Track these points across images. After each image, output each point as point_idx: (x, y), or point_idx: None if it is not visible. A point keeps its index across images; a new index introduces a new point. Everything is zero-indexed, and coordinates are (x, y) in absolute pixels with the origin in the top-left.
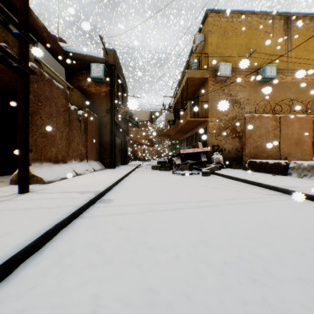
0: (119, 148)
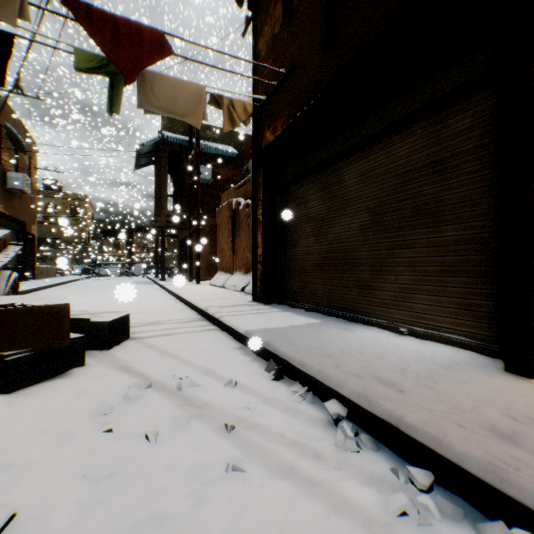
0: (432, 192)
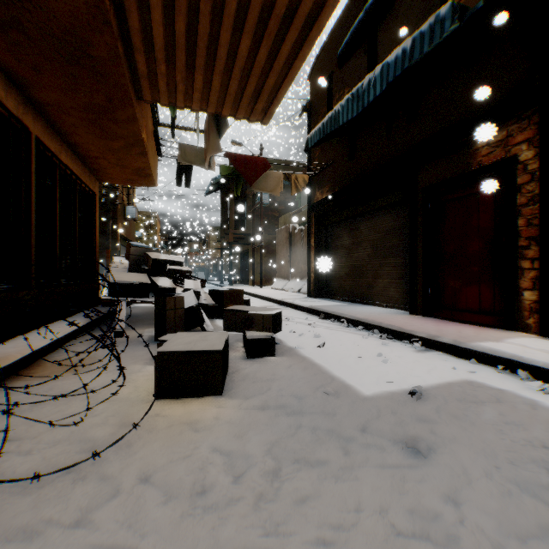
0: (396, 241)
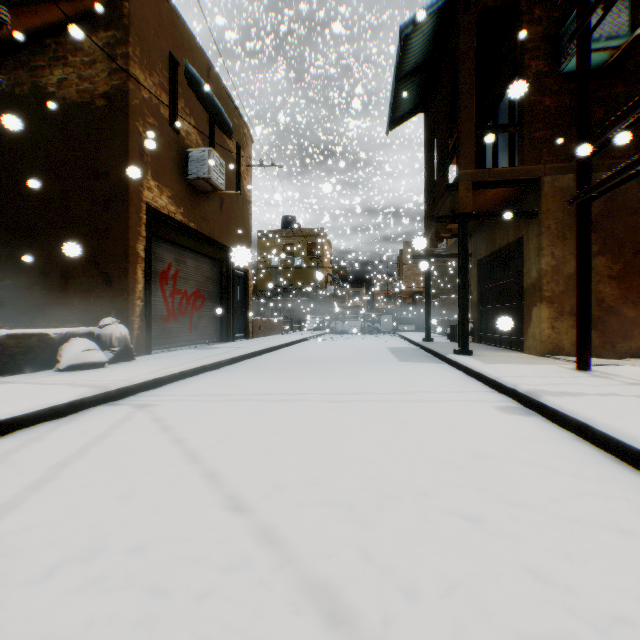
0: None
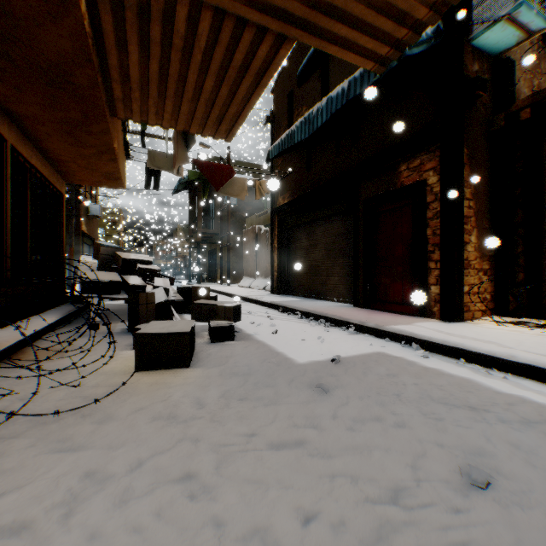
0: (344, 244)
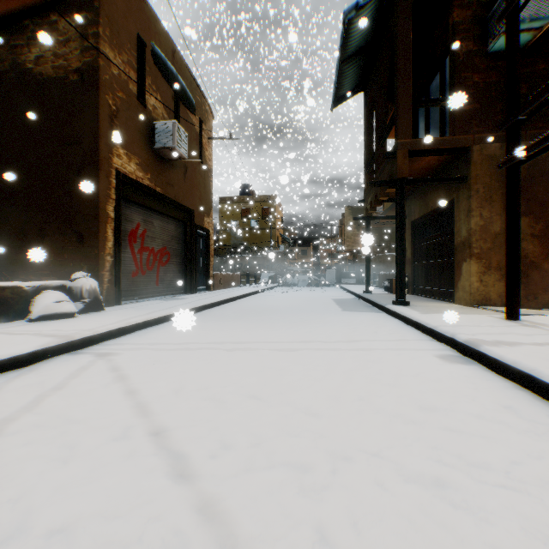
0: None
